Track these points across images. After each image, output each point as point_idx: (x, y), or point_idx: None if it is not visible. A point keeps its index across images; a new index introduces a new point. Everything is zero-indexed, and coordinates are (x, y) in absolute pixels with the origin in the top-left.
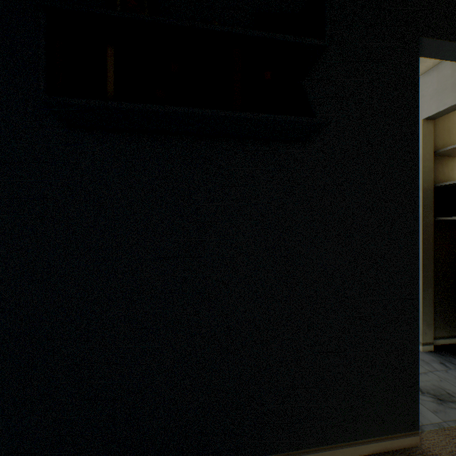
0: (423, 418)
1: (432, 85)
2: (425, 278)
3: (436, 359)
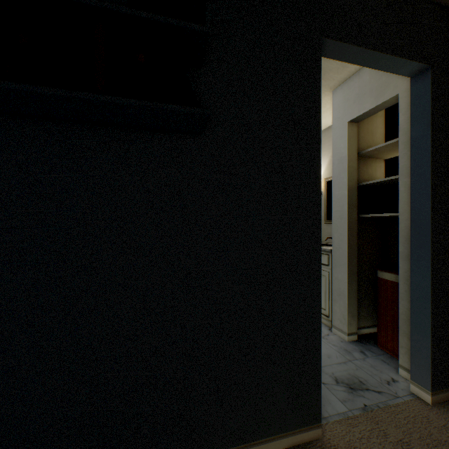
0: (332, 409)
1: (355, 90)
2: (350, 271)
3: (358, 348)
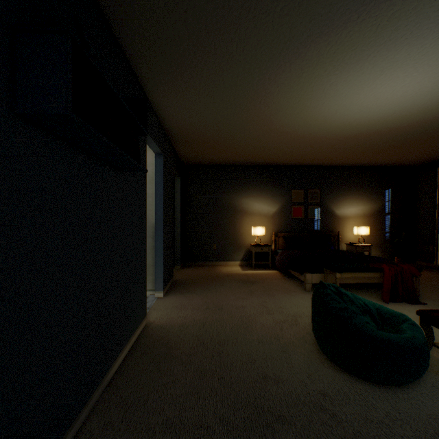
0: None
1: None
2: None
3: None
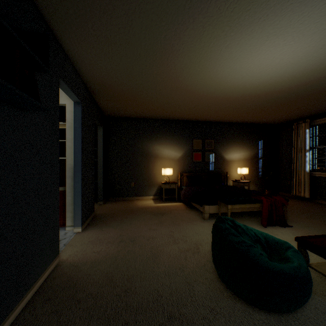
0: None
1: None
2: None
3: None
